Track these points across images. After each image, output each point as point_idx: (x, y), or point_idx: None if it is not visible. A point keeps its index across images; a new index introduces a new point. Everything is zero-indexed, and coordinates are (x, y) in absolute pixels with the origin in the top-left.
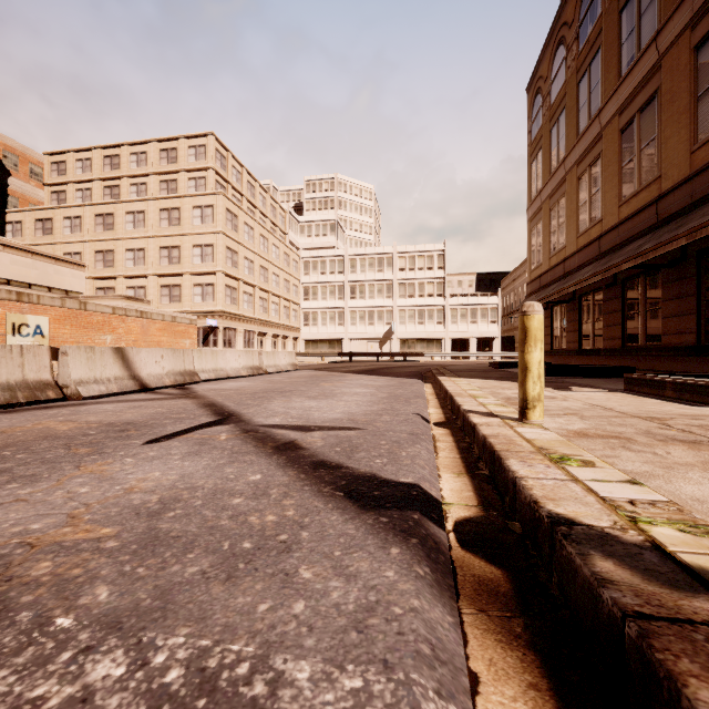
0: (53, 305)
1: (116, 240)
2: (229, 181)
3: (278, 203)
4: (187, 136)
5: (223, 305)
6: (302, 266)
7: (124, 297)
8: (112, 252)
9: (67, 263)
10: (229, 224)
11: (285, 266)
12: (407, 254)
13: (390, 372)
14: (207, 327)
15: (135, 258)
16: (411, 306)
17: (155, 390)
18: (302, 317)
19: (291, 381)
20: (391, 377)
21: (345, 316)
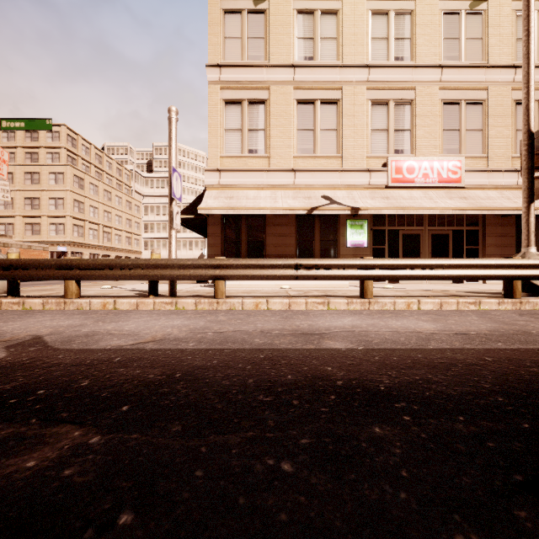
0: None
1: None
2: (79, 154)
3: (123, 166)
4: None
5: (71, 237)
6: (143, 209)
7: None
8: None
9: None
10: (77, 184)
11: (127, 210)
12: None
13: None
14: (60, 251)
15: (6, 204)
16: None
17: None
18: (143, 244)
19: None
20: None
21: None
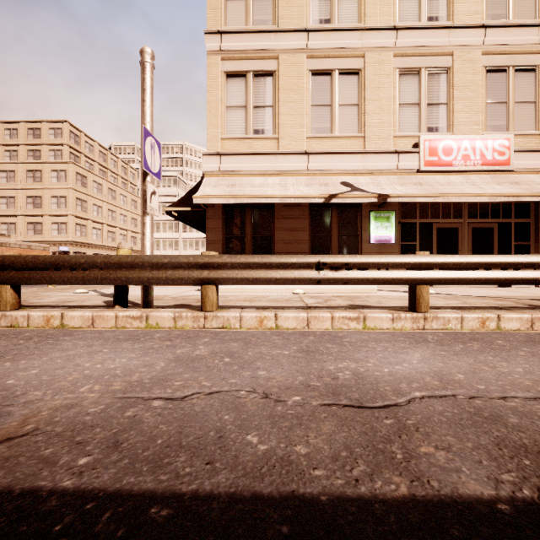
0: None
1: None
2: (82, 152)
3: (129, 164)
4: (48, 121)
5: (73, 237)
6: None
7: None
8: None
9: None
10: (79, 182)
11: (132, 209)
12: None
13: None
14: (62, 251)
15: (8, 203)
16: None
17: None
18: None
19: None
20: None
21: (179, 243)
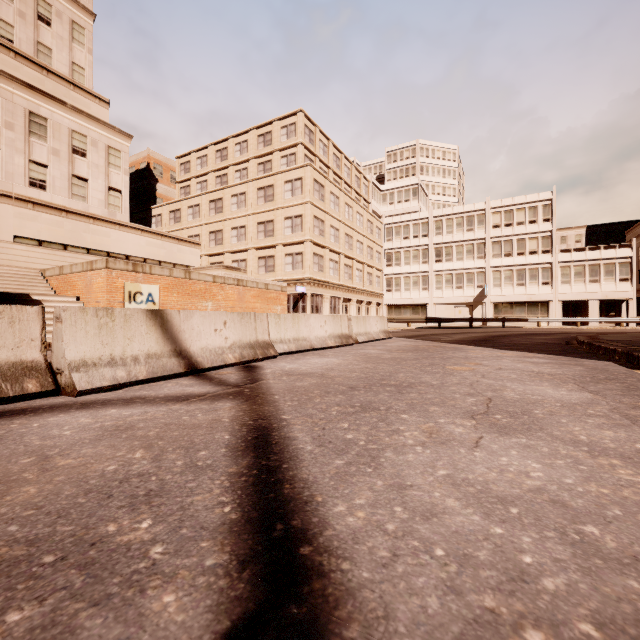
0: (163, 274)
1: (224, 221)
2: (317, 154)
3: (361, 173)
4: (280, 118)
5: (310, 272)
6: (385, 233)
7: (224, 267)
8: (221, 231)
9: (186, 242)
10: (316, 194)
11: (368, 233)
12: (502, 208)
13: (521, 344)
14: (297, 294)
15: (238, 235)
16: (508, 266)
17: (211, 371)
18: (385, 283)
19: (396, 358)
20: (542, 353)
21: (429, 280)
